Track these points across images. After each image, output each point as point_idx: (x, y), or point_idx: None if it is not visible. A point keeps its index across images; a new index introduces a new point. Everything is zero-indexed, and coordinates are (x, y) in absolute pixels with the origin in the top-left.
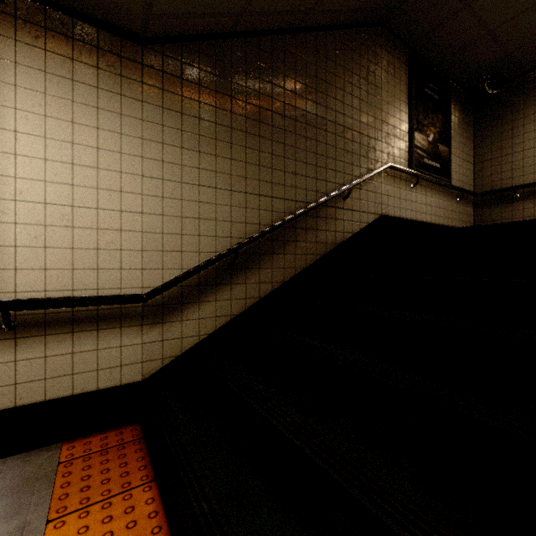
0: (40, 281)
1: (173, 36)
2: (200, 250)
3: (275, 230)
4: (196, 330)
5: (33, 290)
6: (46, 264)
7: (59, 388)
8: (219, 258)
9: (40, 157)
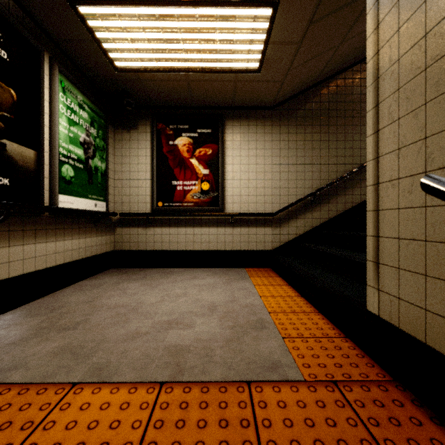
0: (239, 207)
1: (284, 100)
2: (296, 195)
3: (339, 182)
4: (294, 231)
5: (237, 210)
6: (241, 201)
7: (244, 246)
8: (306, 197)
9: (239, 163)
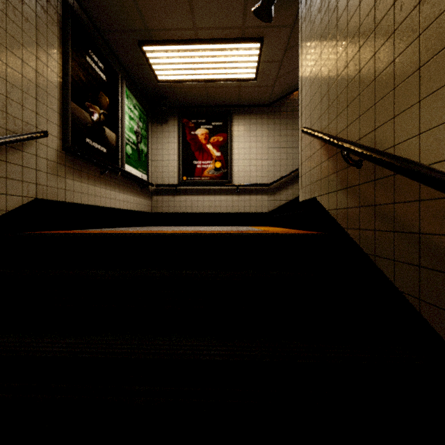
0: (243, 181)
1: (277, 99)
2: (286, 170)
3: None
4: (285, 198)
5: (241, 183)
6: (244, 176)
7: (247, 210)
8: (293, 172)
9: (243, 148)
